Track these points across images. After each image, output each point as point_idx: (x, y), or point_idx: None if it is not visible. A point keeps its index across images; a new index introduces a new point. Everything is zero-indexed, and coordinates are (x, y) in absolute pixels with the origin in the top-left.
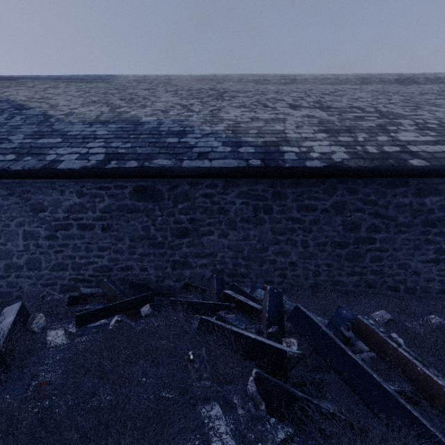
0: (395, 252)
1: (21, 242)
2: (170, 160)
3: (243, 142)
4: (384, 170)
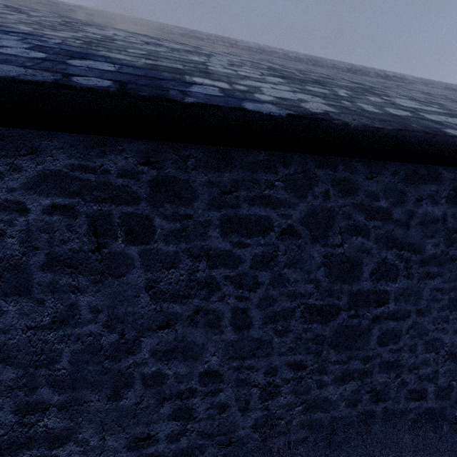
0: (420, 318)
1: None
2: None
3: (95, 54)
4: (412, 141)
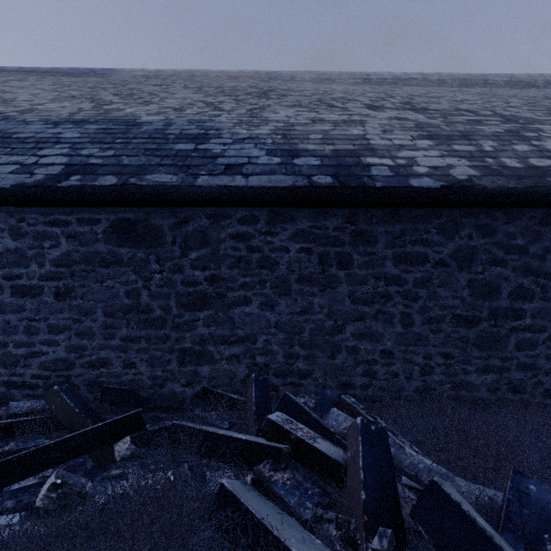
0: None
1: None
2: (176, 176)
3: (300, 150)
4: (544, 194)
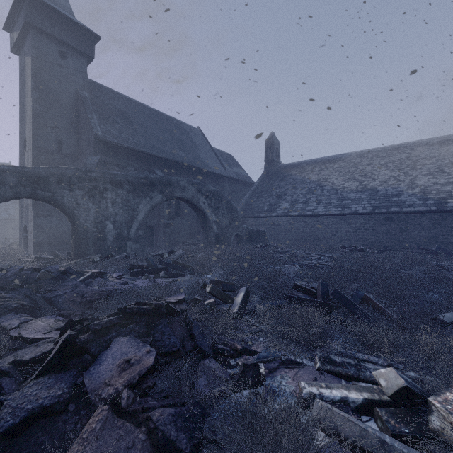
0: None
1: (344, 233)
2: (397, 208)
3: (428, 198)
4: None
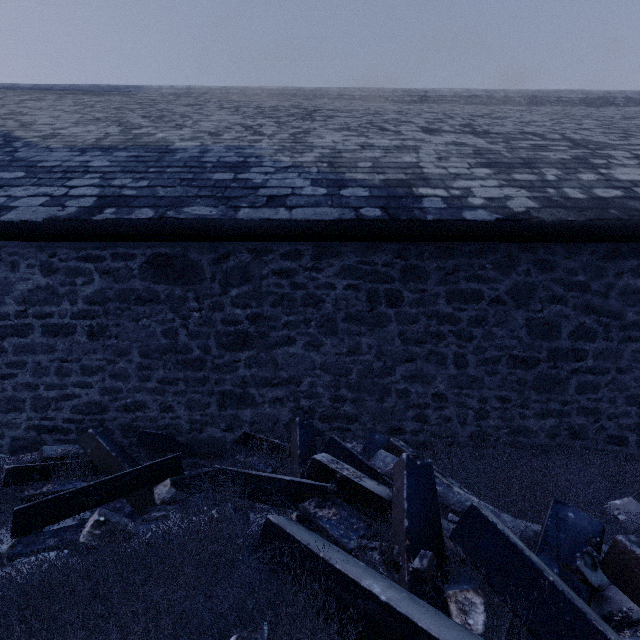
0: (620, 375)
1: None
2: (216, 208)
3: (347, 180)
4: (605, 228)
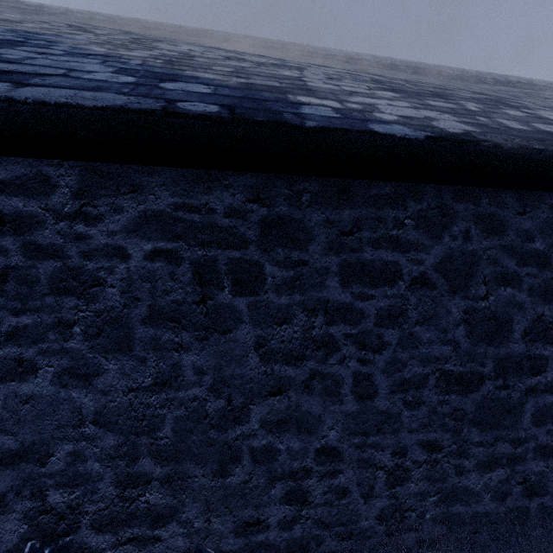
0: None
1: None
2: None
3: (184, 75)
4: None
